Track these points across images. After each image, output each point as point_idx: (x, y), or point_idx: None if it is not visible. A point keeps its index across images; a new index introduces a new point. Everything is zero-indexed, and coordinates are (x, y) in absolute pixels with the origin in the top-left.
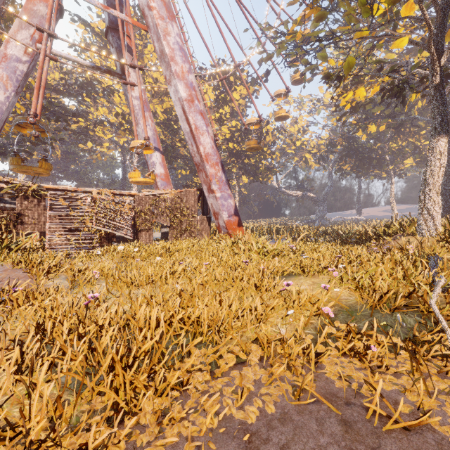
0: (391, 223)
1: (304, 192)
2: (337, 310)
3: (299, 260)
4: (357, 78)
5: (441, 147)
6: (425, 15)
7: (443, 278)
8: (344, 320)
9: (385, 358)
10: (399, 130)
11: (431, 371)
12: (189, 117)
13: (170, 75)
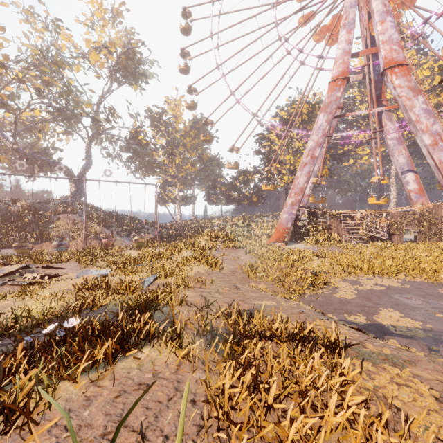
0: None
1: None
2: None
3: None
4: None
5: None
6: None
7: None
8: None
9: None
10: None
11: None
12: (433, 156)
13: (416, 131)
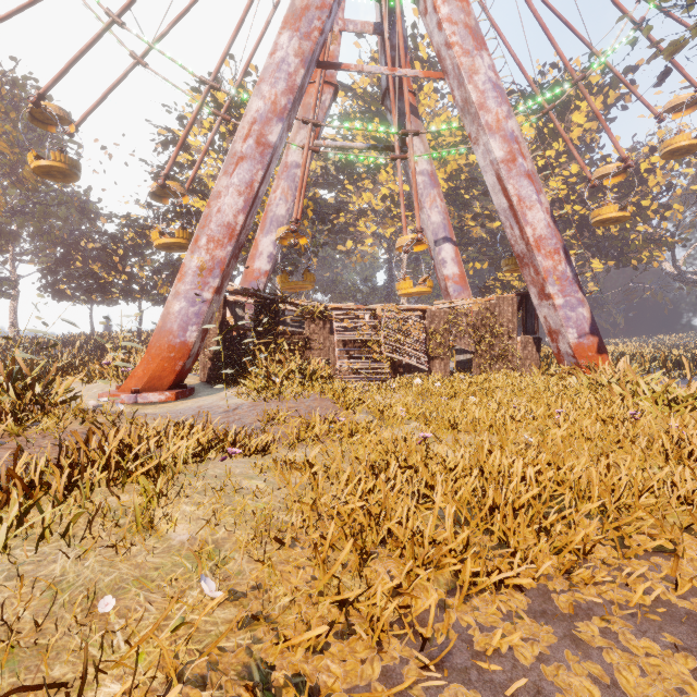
0: None
1: None
2: None
3: None
4: None
5: None
6: None
7: None
8: None
9: None
10: None
11: None
12: (508, 186)
13: (477, 131)
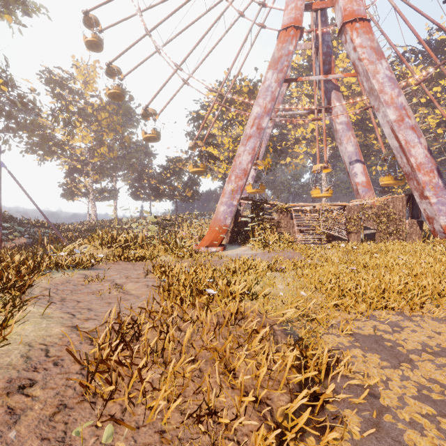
0: None
1: None
2: None
3: None
4: None
5: None
6: None
7: None
8: None
9: None
10: None
11: None
12: (398, 135)
13: (378, 104)
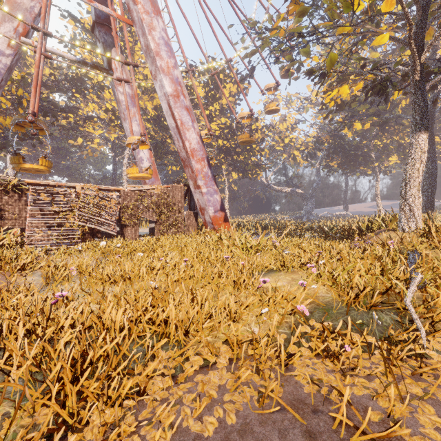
0: (374, 218)
1: (292, 188)
2: (314, 308)
3: (280, 256)
4: (343, 76)
5: (421, 143)
6: (405, 10)
7: (419, 275)
8: (319, 319)
9: (359, 359)
10: (383, 128)
11: (405, 373)
12: (175, 113)
13: (155, 70)
